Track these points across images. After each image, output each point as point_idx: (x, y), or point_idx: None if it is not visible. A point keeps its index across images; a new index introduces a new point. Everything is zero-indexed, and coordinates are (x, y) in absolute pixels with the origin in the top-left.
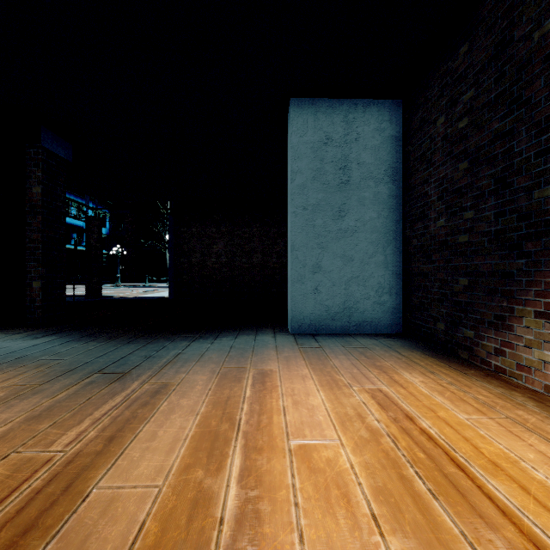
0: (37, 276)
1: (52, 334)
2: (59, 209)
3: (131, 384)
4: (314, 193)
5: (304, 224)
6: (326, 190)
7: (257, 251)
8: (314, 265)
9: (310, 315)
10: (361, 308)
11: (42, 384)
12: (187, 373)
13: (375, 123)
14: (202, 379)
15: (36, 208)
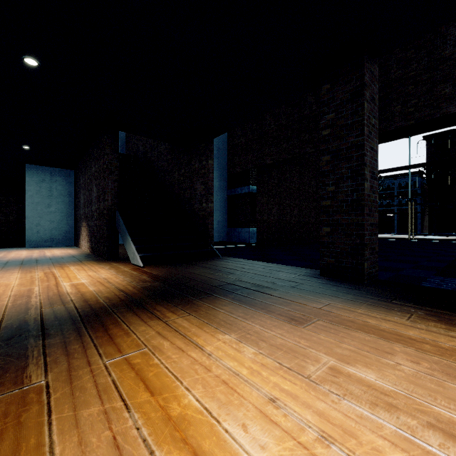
0: None
1: None
2: None
3: None
4: (37, 198)
5: (32, 209)
6: (43, 198)
7: (13, 212)
8: (37, 223)
9: (35, 241)
10: (58, 238)
11: None
12: None
13: (64, 177)
14: None
15: None
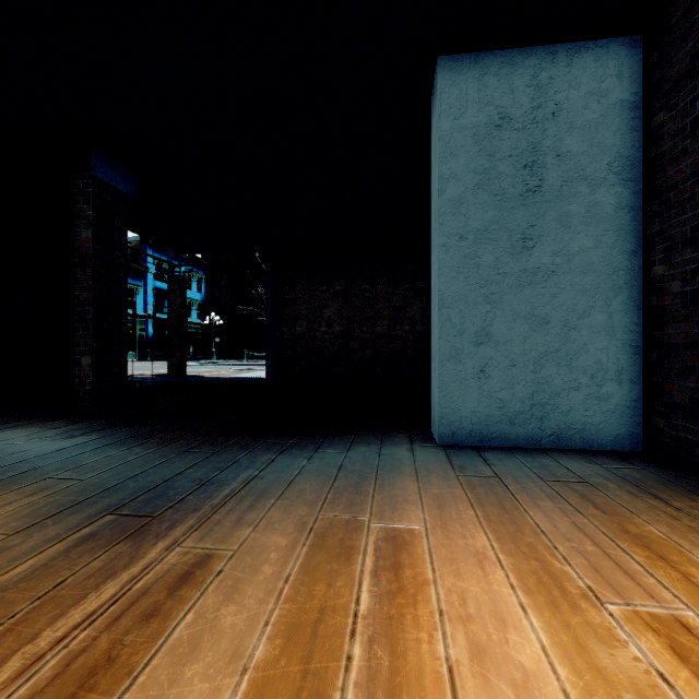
0: (87, 350)
1: (95, 431)
2: (117, 260)
3: (149, 548)
4: (478, 212)
5: (461, 264)
6: (500, 204)
7: (382, 316)
8: (478, 331)
9: (472, 415)
10: (563, 404)
11: (12, 535)
12: (255, 526)
13: (591, 82)
14: (278, 545)
15: (86, 259)
